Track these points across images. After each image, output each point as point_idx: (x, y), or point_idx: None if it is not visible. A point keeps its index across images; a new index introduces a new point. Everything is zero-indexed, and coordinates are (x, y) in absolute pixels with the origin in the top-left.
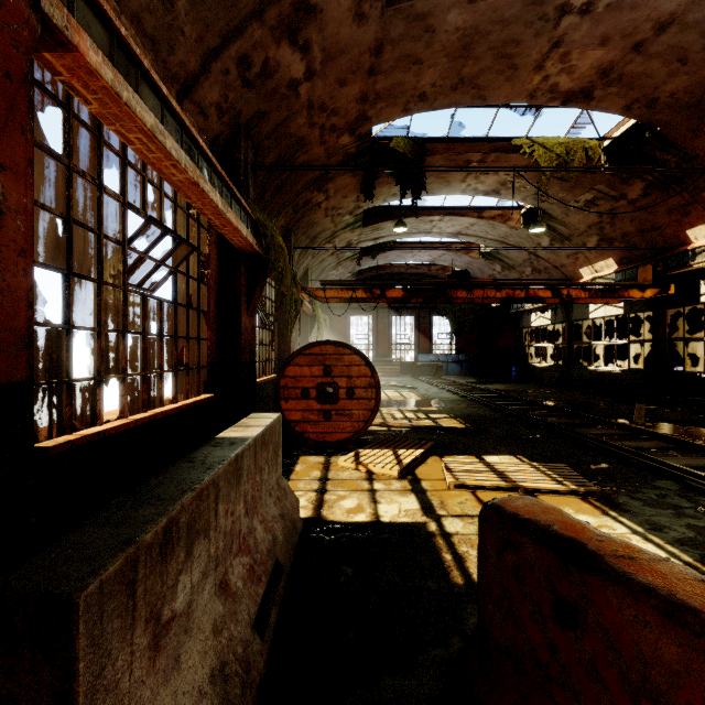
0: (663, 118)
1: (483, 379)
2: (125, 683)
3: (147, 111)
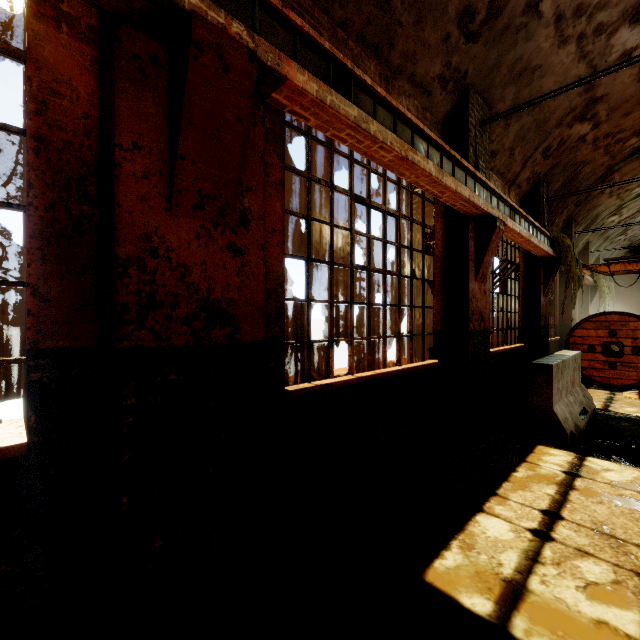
0: None
1: None
2: (555, 390)
3: (518, 226)
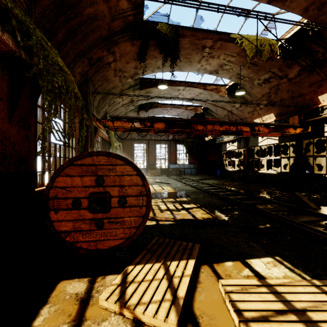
0: (325, 19)
1: (203, 177)
2: None
3: None
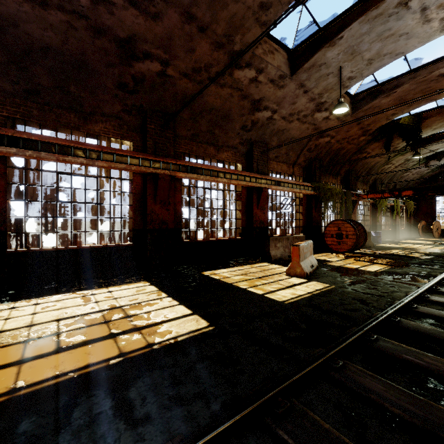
0: None
1: None
2: (272, 246)
3: (281, 187)
